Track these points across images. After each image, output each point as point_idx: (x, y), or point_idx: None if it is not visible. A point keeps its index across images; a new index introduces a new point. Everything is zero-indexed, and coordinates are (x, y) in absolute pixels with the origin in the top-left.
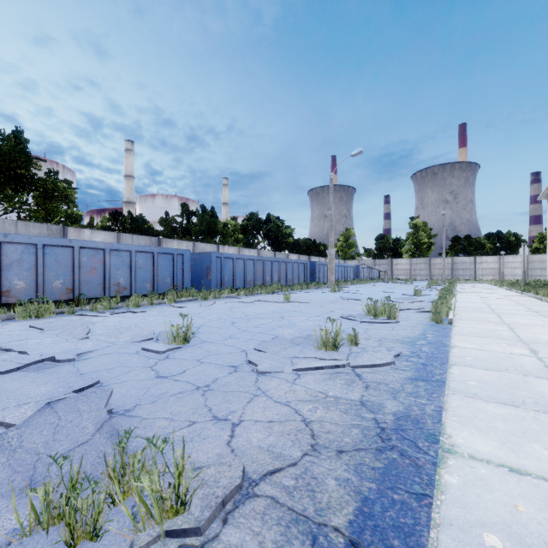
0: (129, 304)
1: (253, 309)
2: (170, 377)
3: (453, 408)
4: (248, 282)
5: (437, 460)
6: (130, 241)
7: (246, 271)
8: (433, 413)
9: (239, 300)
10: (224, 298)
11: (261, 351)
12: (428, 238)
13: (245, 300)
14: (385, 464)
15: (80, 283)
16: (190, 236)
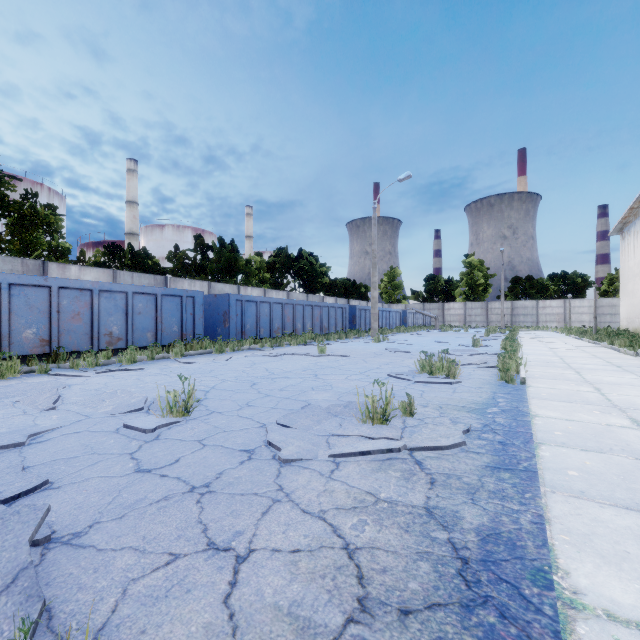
0: (123, 359)
1: (279, 365)
2: (156, 470)
3: (558, 518)
4: (275, 331)
5: (560, 625)
6: (130, 280)
7: (272, 317)
8: (533, 527)
9: (263, 354)
10: (245, 350)
11: (287, 426)
12: (485, 279)
13: (270, 354)
14: (480, 639)
15: (59, 333)
16: (205, 275)
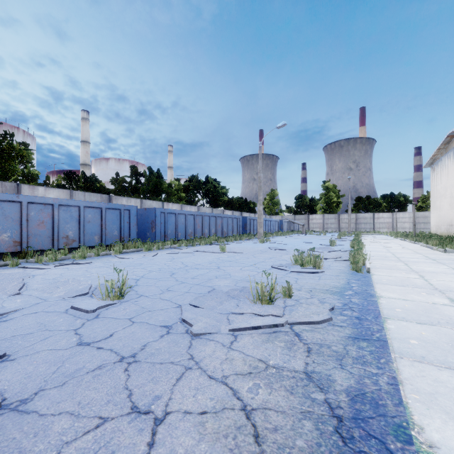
0: (76, 256)
1: (192, 259)
2: (94, 344)
3: (408, 380)
4: (189, 235)
5: None
6: (82, 197)
7: (187, 224)
8: (389, 388)
9: (180, 251)
10: (167, 249)
11: (197, 307)
12: (337, 198)
13: (185, 251)
14: None
15: (28, 236)
16: (138, 194)
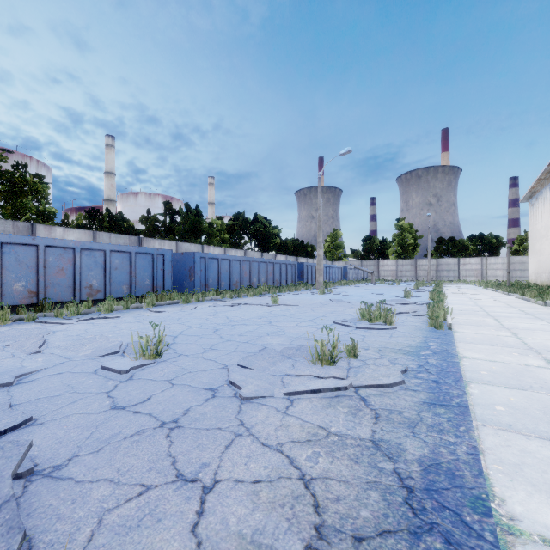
0: (101, 309)
1: (238, 313)
2: (129, 407)
3: (491, 450)
4: (234, 284)
5: None
6: (107, 240)
7: (232, 272)
8: (468, 458)
9: (224, 304)
10: (208, 301)
11: (246, 367)
12: (414, 239)
13: (230, 304)
14: None
15: (45, 286)
16: (173, 236)
